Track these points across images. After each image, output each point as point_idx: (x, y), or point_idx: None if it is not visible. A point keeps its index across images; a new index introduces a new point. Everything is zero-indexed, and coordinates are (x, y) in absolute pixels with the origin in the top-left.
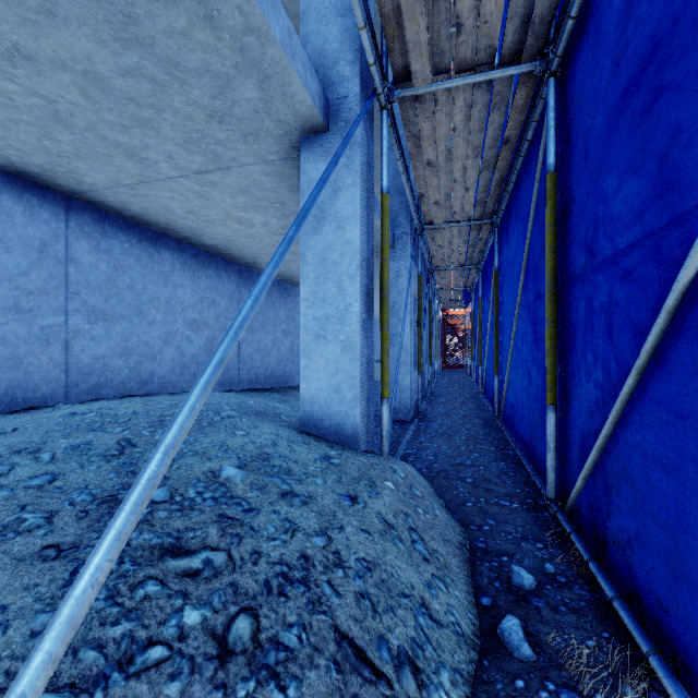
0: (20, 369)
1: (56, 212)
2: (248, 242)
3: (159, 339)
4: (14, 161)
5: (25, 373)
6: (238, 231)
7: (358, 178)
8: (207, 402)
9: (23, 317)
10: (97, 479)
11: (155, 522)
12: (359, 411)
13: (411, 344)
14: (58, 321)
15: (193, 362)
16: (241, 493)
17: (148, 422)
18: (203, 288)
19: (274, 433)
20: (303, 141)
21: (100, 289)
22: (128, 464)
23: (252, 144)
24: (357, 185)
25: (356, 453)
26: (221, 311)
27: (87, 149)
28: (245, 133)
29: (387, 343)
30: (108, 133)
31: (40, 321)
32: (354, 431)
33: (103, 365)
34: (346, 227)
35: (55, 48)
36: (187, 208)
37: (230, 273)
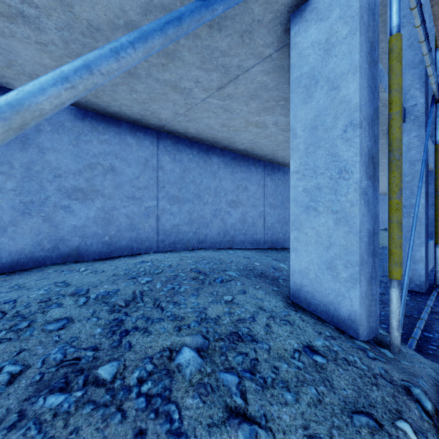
0: (135, 231)
1: (152, 141)
2: (266, 142)
3: (210, 214)
4: (128, 114)
5: (137, 234)
6: (257, 134)
7: (355, 23)
8: (223, 261)
9: (136, 202)
10: (87, 332)
11: (72, 419)
12: (357, 294)
13: (426, 215)
14: (153, 204)
15: (232, 229)
16: (181, 395)
17: (167, 276)
18: (238, 179)
19: (257, 304)
20: (293, 16)
21: (176, 184)
22: (118, 319)
23: (249, 43)
24: (354, 32)
25: (351, 348)
26: (251, 194)
27: (153, 93)
28: (241, 33)
29: (399, 213)
30: (158, 75)
31: (145, 204)
32: (351, 315)
33: (177, 230)
34: (340, 85)
35: (104, 11)
36: (220, 123)
37: (257, 167)
